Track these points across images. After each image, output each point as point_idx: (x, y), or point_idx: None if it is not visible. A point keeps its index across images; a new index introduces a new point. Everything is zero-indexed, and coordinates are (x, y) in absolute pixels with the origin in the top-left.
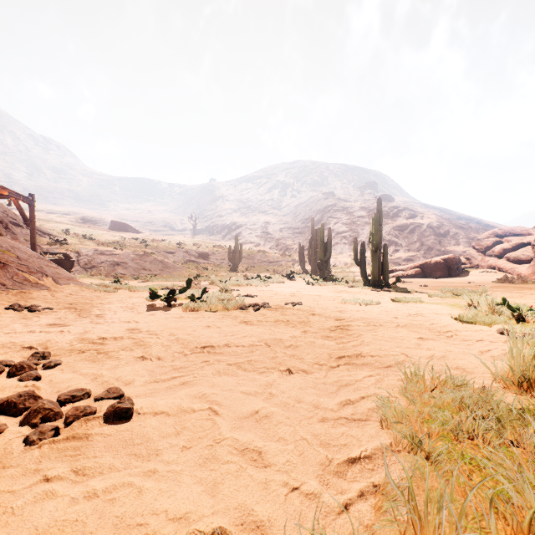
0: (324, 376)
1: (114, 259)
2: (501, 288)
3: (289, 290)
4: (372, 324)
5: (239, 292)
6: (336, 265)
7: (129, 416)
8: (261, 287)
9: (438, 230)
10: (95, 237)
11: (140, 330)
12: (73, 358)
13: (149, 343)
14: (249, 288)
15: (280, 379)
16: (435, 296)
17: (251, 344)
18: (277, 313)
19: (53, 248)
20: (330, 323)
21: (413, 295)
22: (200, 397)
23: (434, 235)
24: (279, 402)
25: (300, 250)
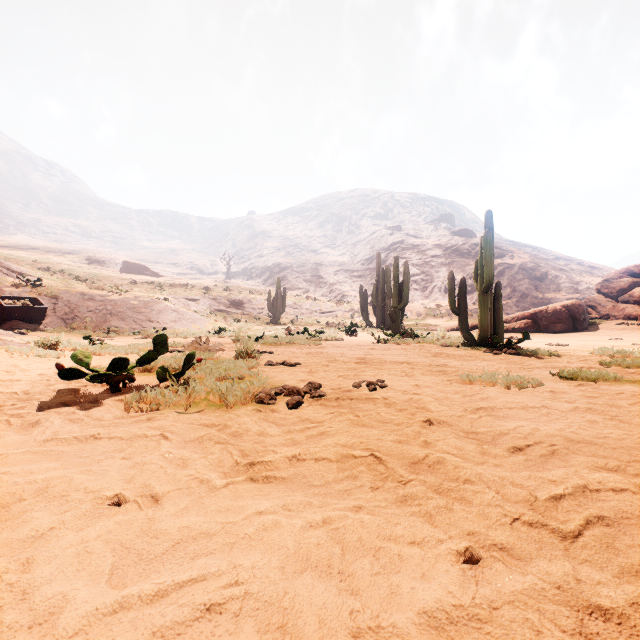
0: None
1: (107, 307)
2: None
3: (353, 352)
4: None
5: (272, 355)
6: (407, 316)
7: None
8: (309, 346)
9: (533, 272)
10: (98, 281)
11: None
12: None
13: None
14: (290, 349)
15: None
16: (612, 364)
17: None
18: (340, 417)
19: (21, 291)
20: (514, 477)
21: (568, 362)
22: None
23: (528, 278)
24: None
25: (362, 295)
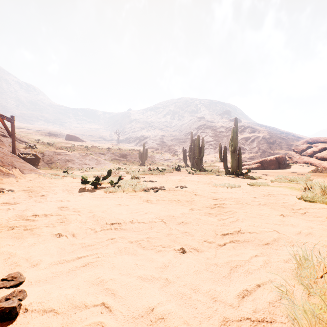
0: (214, 256)
1: (66, 158)
2: (317, 176)
3: (177, 177)
4: (240, 203)
5: (144, 178)
6: (206, 161)
7: (14, 316)
8: (159, 175)
9: (269, 140)
10: (56, 144)
11: (68, 208)
12: (1, 234)
13: (70, 219)
14: (151, 176)
15: (175, 259)
16: (275, 181)
17: (150, 221)
18: (170, 193)
19: (27, 151)
20: (209, 202)
21: (260, 181)
22: (97, 284)
23: (266, 143)
24: (175, 292)
25: (184, 152)
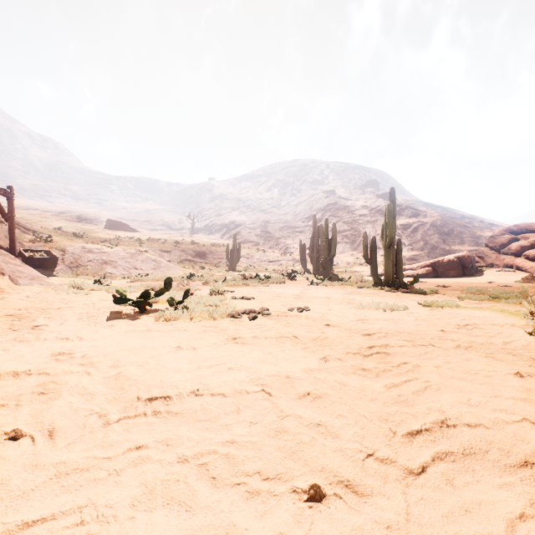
0: (406, 514)
1: (102, 257)
2: None
3: (292, 291)
4: (419, 344)
5: (234, 293)
6: (338, 264)
7: None
8: (259, 287)
9: (442, 228)
10: (89, 236)
11: (72, 355)
12: None
13: (64, 385)
14: (246, 289)
15: (297, 528)
16: (466, 298)
17: (237, 391)
18: (279, 323)
19: (37, 246)
20: (358, 342)
21: (438, 297)
22: None
23: (438, 234)
24: None
25: (301, 248)
